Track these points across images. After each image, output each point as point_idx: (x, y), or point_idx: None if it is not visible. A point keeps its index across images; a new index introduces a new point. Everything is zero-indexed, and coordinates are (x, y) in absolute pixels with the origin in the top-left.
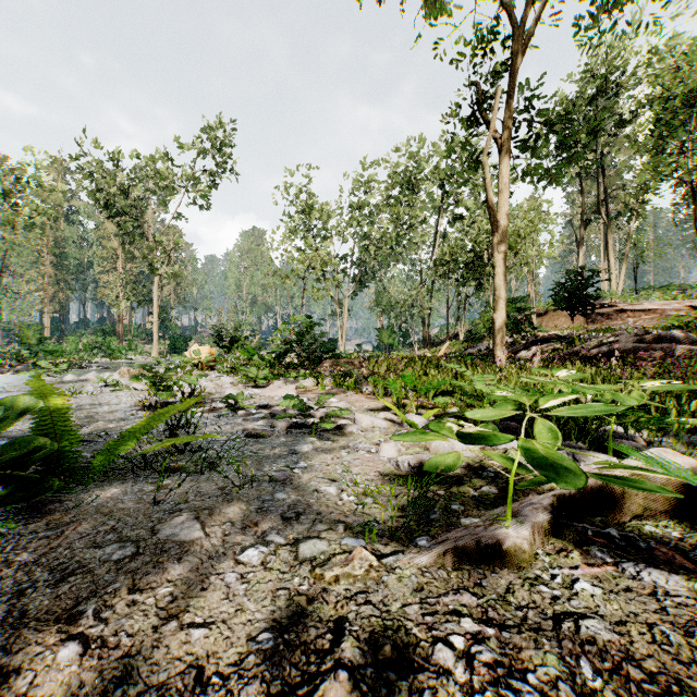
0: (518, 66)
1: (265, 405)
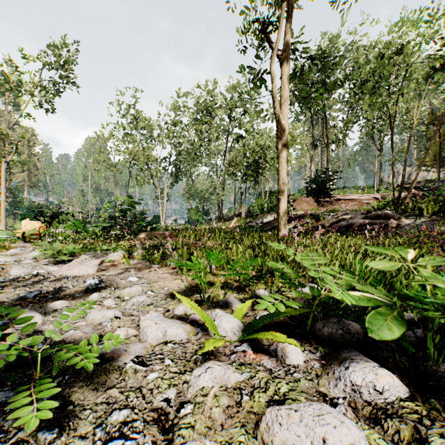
0: None
1: (32, 296)
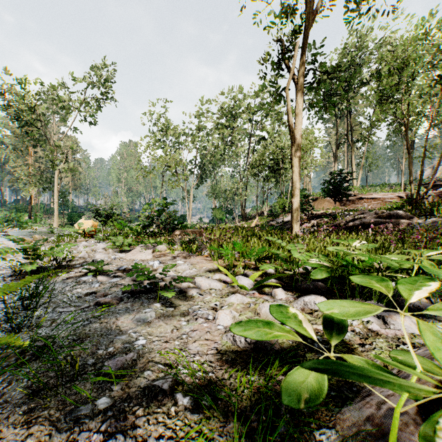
0: (308, 31)
1: (123, 269)
